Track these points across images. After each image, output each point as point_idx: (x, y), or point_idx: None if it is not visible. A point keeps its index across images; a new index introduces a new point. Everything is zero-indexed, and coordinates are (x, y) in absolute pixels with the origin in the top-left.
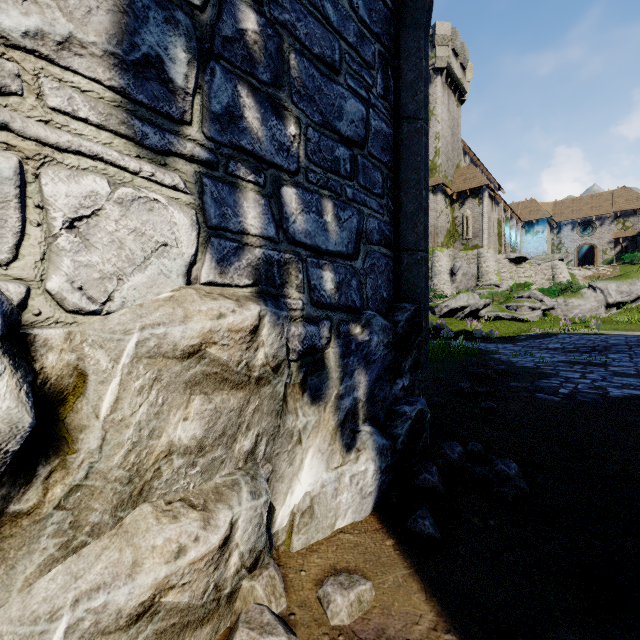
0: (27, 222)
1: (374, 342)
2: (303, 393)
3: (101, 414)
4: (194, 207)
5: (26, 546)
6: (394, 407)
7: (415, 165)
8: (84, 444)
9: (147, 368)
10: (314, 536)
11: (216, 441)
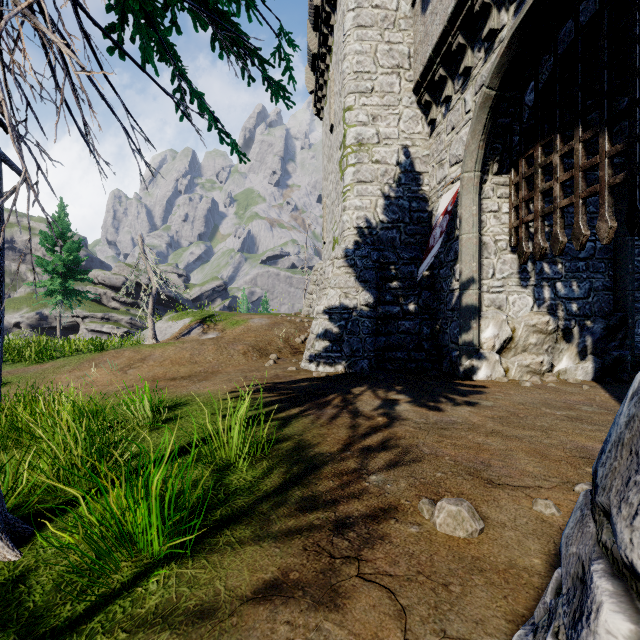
0: (507, 304)
1: (595, 327)
2: (563, 340)
3: (518, 335)
4: (532, 295)
5: (509, 352)
6: (607, 352)
7: (624, 256)
8: (516, 339)
9: (525, 328)
10: (566, 378)
11: (539, 344)
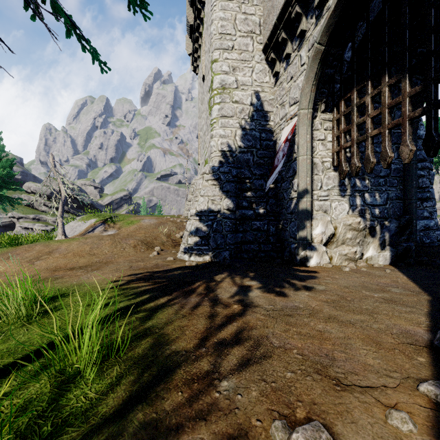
0: (330, 209)
1: (391, 226)
2: (369, 235)
3: (339, 232)
4: (348, 202)
5: (332, 245)
6: (399, 244)
7: (410, 175)
8: (337, 235)
9: (344, 227)
10: (372, 263)
11: (353, 239)
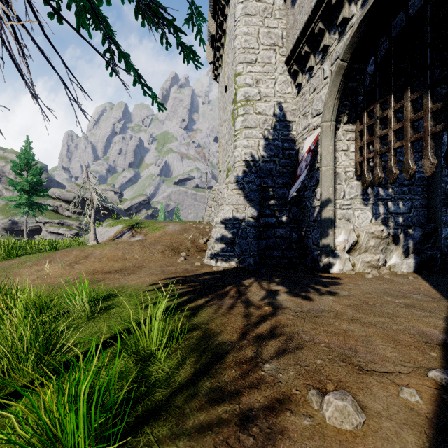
0: (353, 217)
1: (415, 234)
2: (393, 243)
3: (362, 240)
4: (371, 211)
5: (355, 252)
6: (424, 251)
7: (435, 183)
8: (360, 243)
9: (367, 235)
10: (395, 270)
11: (376, 246)
